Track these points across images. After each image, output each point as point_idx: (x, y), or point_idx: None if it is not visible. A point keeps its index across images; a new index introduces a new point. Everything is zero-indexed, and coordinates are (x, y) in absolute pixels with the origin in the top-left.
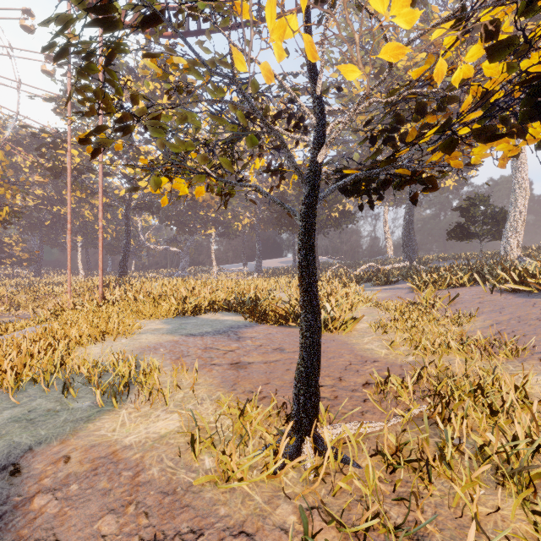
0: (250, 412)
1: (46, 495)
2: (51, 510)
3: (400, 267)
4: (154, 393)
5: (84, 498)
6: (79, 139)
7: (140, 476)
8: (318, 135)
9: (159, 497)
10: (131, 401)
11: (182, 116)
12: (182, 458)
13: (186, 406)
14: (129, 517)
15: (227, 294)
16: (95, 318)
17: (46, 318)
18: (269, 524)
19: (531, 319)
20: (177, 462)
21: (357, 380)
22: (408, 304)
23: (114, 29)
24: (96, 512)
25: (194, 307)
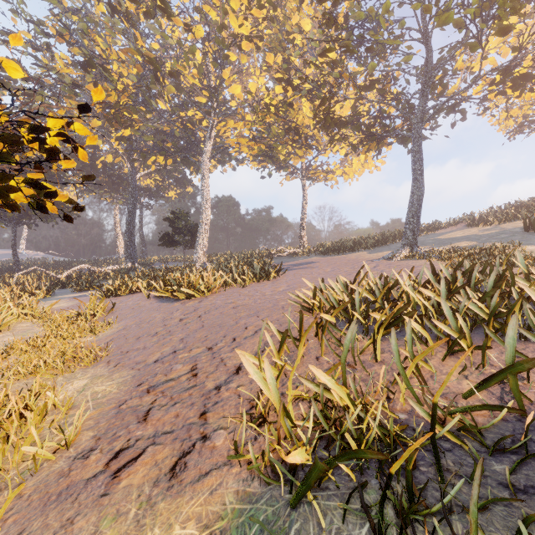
0: None
1: None
2: None
3: (120, 269)
4: None
5: None
6: None
7: None
8: None
9: None
10: None
11: None
12: None
13: None
14: None
15: None
16: None
17: None
18: None
19: (145, 323)
20: None
21: None
22: (76, 315)
23: None
24: None
25: None
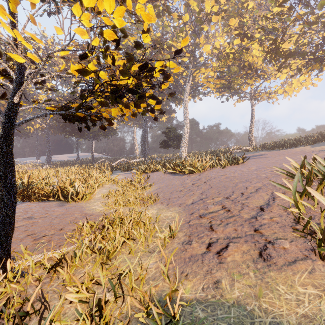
0: None
1: None
2: None
3: (139, 161)
4: None
5: None
6: None
7: None
8: (15, 86)
9: None
10: None
11: None
12: None
13: None
14: None
15: None
16: None
17: None
18: None
19: (170, 185)
20: None
21: (71, 228)
22: (130, 181)
23: None
24: None
25: None
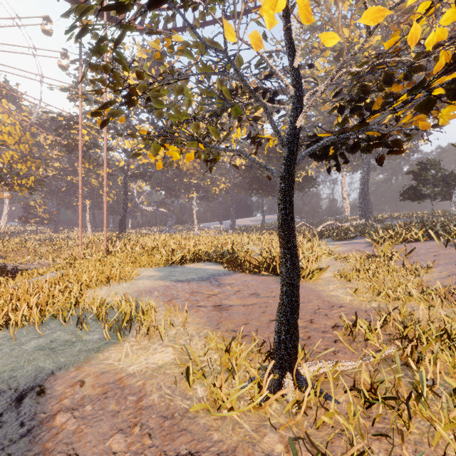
0: (235, 348)
1: (65, 414)
2: (70, 427)
3: (357, 225)
4: (151, 329)
5: (97, 418)
6: (92, 112)
7: (143, 401)
8: (296, 103)
9: (160, 420)
10: (133, 335)
11: (179, 87)
12: (177, 387)
13: (178, 341)
14: (135, 437)
15: (208, 247)
16: (101, 266)
17: (63, 265)
18: (258, 451)
19: None
20: (173, 390)
21: (326, 323)
22: (367, 257)
23: (124, 10)
24: (107, 431)
25: (181, 257)
